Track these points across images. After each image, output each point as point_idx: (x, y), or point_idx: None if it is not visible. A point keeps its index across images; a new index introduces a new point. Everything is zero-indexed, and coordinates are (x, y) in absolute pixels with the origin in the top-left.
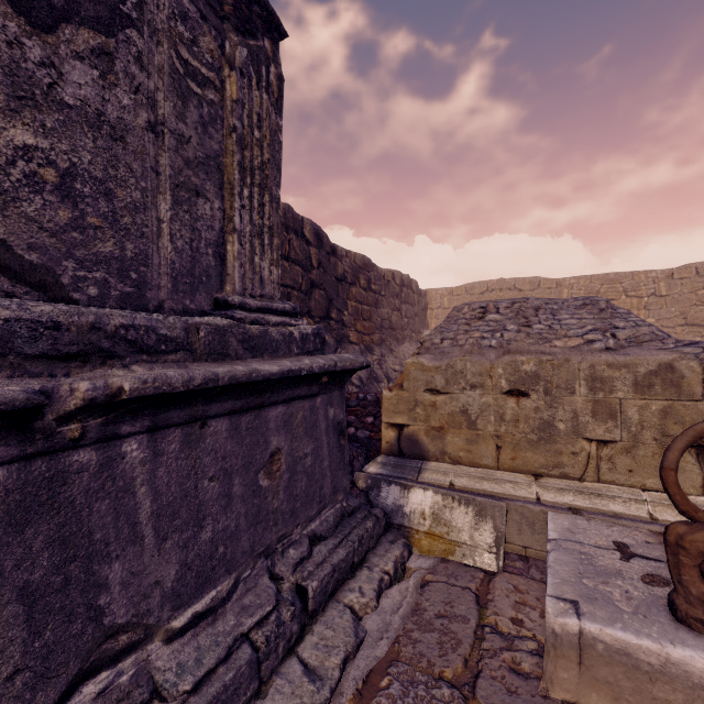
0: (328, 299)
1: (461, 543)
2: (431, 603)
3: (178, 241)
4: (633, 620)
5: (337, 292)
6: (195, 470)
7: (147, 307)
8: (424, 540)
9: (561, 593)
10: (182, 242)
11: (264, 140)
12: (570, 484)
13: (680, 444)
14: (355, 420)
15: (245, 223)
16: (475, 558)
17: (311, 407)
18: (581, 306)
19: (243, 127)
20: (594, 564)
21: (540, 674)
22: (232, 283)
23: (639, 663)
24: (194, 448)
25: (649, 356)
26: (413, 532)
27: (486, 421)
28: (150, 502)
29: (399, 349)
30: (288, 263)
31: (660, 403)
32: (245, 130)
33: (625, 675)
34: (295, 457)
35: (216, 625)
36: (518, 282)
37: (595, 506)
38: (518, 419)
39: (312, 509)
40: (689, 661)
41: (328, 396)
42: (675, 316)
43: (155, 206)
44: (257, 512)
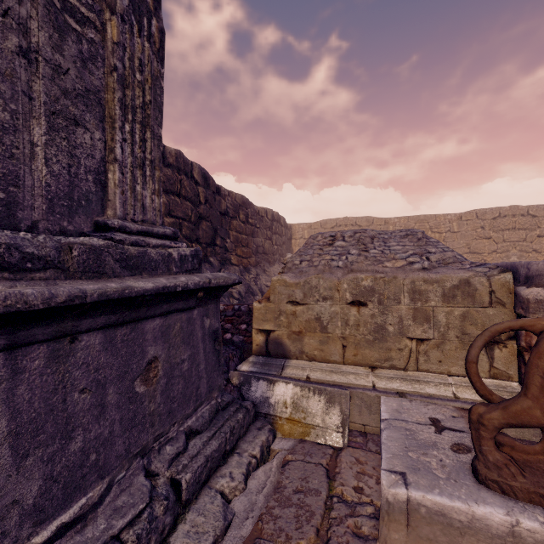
0: (213, 229)
1: (315, 426)
2: (290, 480)
3: (55, 165)
4: (447, 485)
5: (221, 223)
6: (63, 384)
7: (19, 226)
8: (285, 425)
9: (393, 466)
10: (58, 167)
11: (146, 83)
12: (397, 373)
13: (480, 343)
14: (232, 327)
15: (127, 155)
16: (326, 437)
17: (188, 319)
18: (404, 236)
19: (125, 68)
20: (416, 439)
21: (377, 535)
22: (113, 208)
23: (452, 521)
24: (62, 363)
25: (453, 274)
26: (277, 419)
27: (335, 326)
28: (6, 421)
29: (271, 269)
30: (180, 199)
31: (460, 309)
32: (127, 71)
33: (442, 532)
34: (172, 363)
35: (85, 531)
36: (358, 220)
37: (415, 390)
38: (359, 324)
39: (189, 408)
40: (489, 516)
41: (204, 309)
42: (463, 246)
43: (28, 129)
44: (133, 416)
